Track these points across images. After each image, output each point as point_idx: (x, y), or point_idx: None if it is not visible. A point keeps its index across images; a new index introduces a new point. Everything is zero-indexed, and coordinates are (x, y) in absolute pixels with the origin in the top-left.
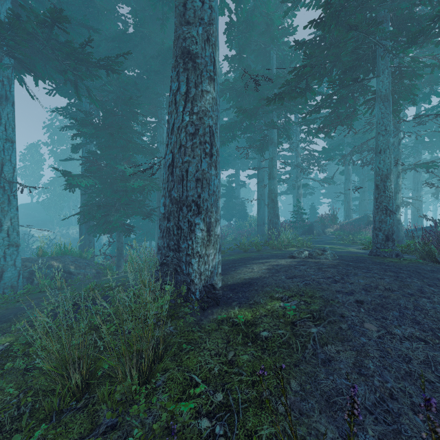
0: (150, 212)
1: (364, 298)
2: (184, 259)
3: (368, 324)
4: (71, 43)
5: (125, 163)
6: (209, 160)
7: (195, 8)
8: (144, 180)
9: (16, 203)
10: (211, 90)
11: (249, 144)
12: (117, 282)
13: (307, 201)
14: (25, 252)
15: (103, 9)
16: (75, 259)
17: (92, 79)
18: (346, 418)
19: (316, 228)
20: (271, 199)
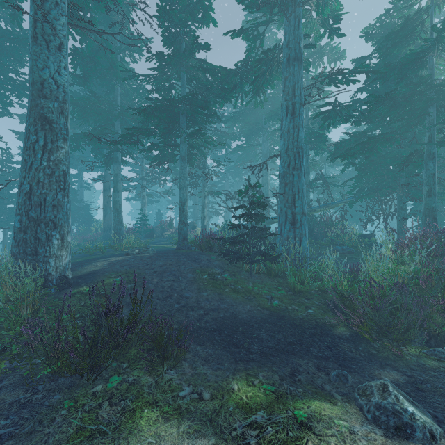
0: None
1: (158, 269)
2: (42, 260)
3: (154, 278)
4: None
5: None
6: (63, 193)
7: (52, 88)
8: None
9: None
10: (65, 147)
11: (95, 154)
12: None
13: (156, 206)
14: None
15: None
16: None
17: None
18: (120, 285)
19: (156, 232)
20: (116, 209)
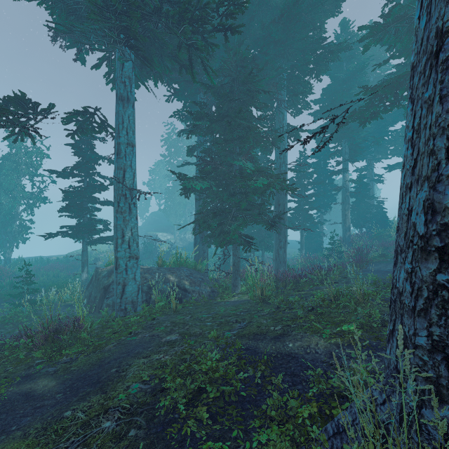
0: (274, 219)
1: None
2: None
3: None
4: None
5: (243, 158)
6: None
7: None
8: (266, 177)
9: (135, 211)
10: None
11: None
12: (241, 322)
13: None
14: (153, 254)
15: None
16: (190, 273)
17: (208, 52)
18: None
19: None
20: None
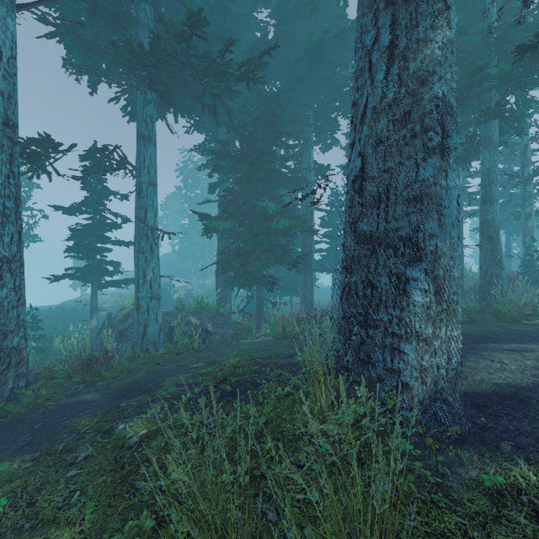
0: (296, 259)
1: None
2: (387, 342)
3: None
4: (209, 54)
5: (266, 198)
6: (439, 158)
7: None
8: (288, 218)
9: (157, 251)
10: (445, 22)
11: None
12: (261, 351)
13: None
14: (167, 303)
15: (241, 17)
16: (212, 316)
17: (231, 97)
18: None
19: None
20: (487, 237)
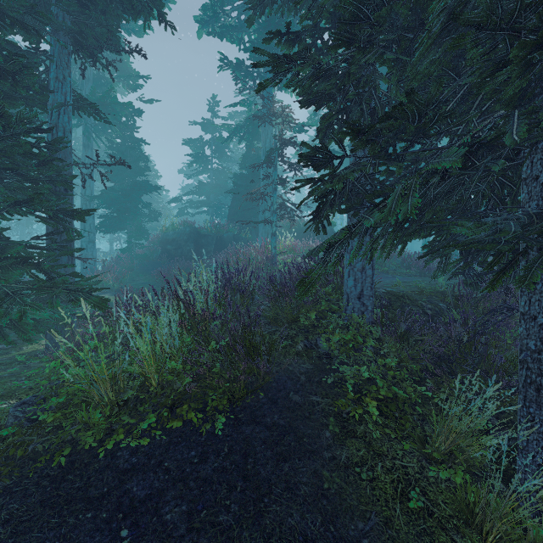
0: None
1: None
2: None
3: None
4: None
5: None
6: None
7: None
8: None
9: None
10: None
11: None
12: None
13: None
14: None
15: None
16: None
17: None
18: None
19: None
20: None
